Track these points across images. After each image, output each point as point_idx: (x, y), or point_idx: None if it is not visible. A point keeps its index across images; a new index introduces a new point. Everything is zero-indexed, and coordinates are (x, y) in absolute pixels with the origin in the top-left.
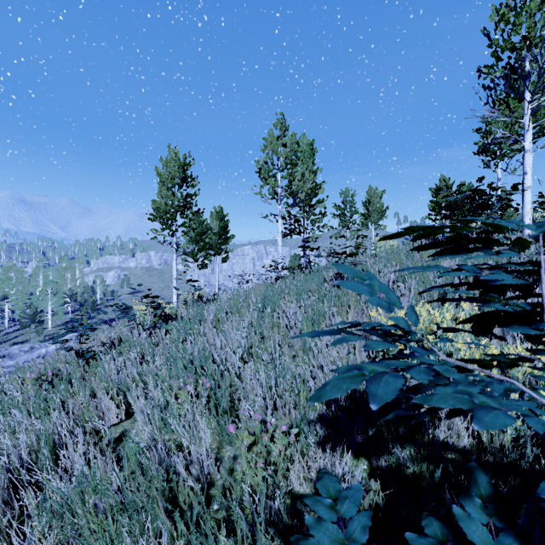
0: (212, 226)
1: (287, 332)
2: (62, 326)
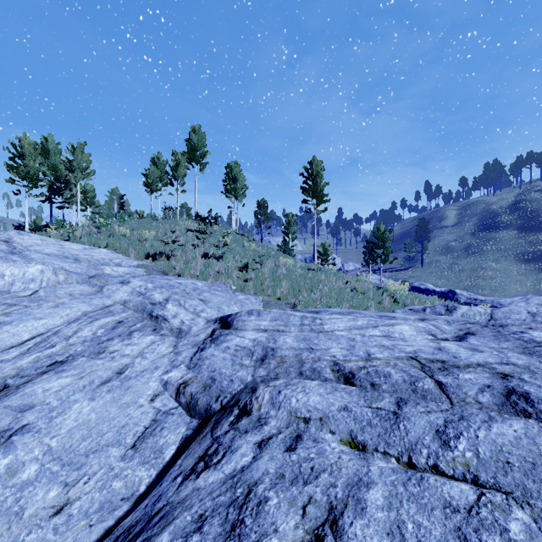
0: None
1: None
2: None
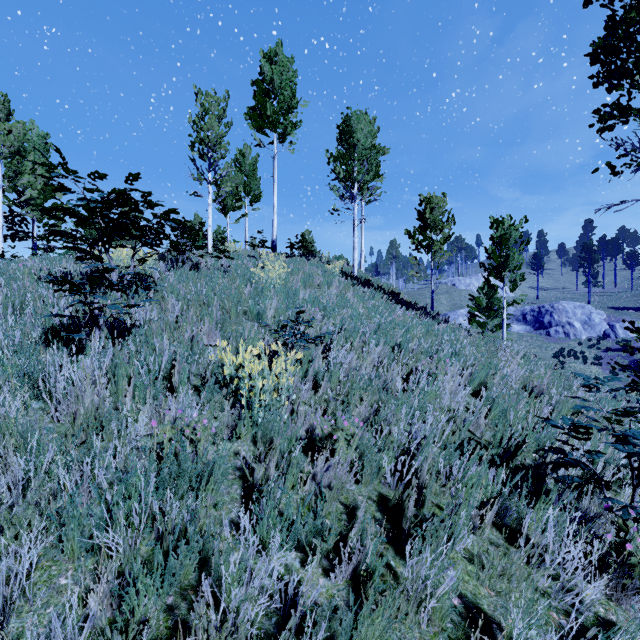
0: None
1: None
2: None
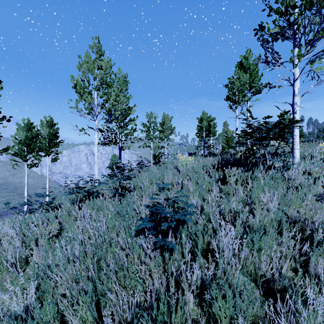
0: (42, 132)
1: None
2: None
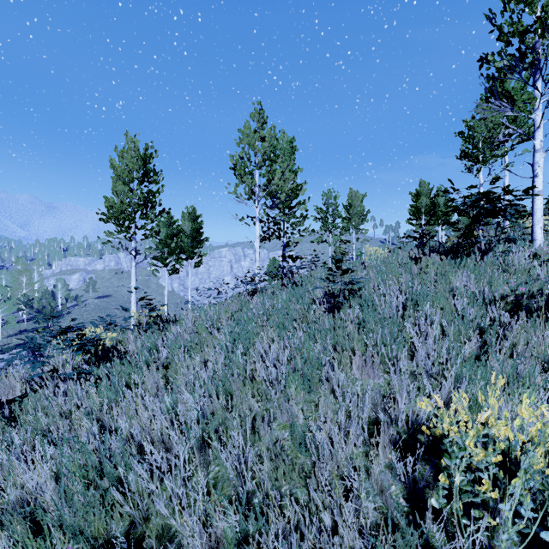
0: (184, 228)
1: (266, 387)
2: (15, 336)
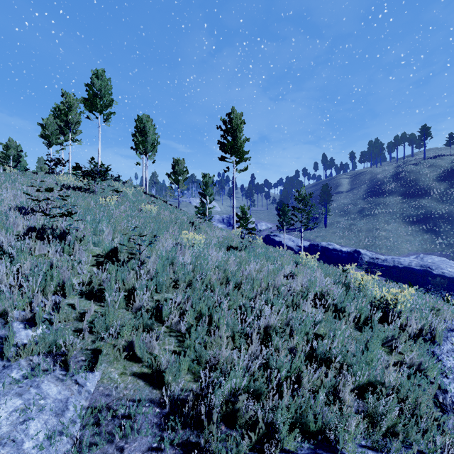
0: None
1: None
2: None
